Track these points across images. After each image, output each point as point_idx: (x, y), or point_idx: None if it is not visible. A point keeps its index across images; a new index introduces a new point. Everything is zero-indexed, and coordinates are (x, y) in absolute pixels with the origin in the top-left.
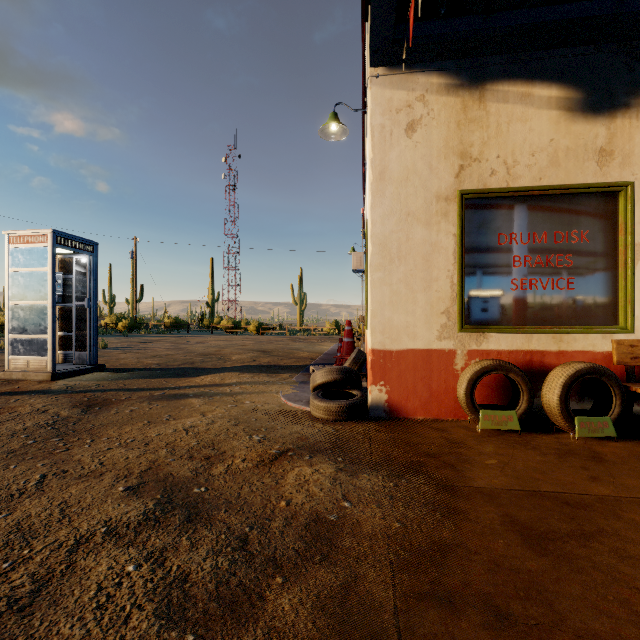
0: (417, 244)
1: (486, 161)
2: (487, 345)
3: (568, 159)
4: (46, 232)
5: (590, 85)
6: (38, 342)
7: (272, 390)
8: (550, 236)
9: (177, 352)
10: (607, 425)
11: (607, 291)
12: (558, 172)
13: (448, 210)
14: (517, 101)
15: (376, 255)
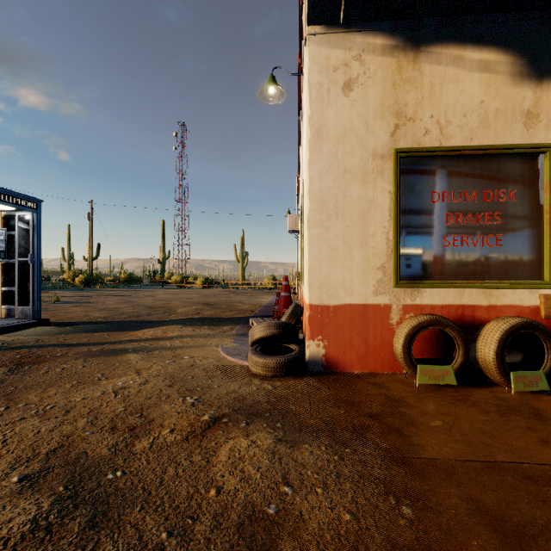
0: (354, 201)
1: (420, 121)
2: (421, 300)
3: (497, 120)
4: None
5: (518, 50)
6: None
7: (212, 343)
8: (480, 195)
9: (126, 305)
10: (540, 379)
11: (533, 248)
12: (488, 133)
13: (384, 168)
14: (450, 63)
15: (314, 211)
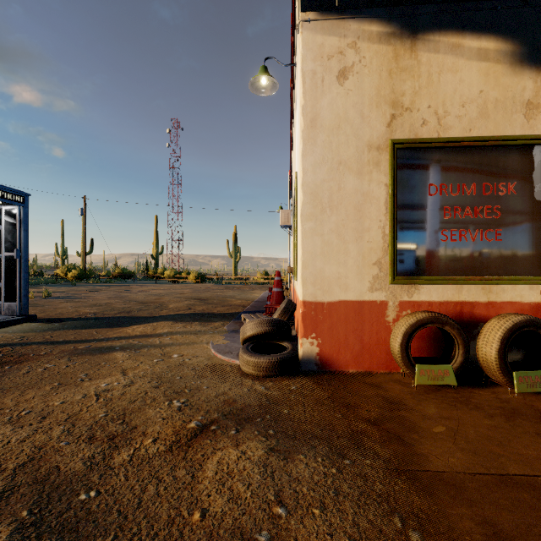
0: (349, 194)
1: (417, 111)
2: (418, 296)
3: (497, 111)
4: None
5: (518, 38)
6: None
7: (203, 340)
8: (479, 187)
9: (117, 301)
10: None
11: (533, 242)
12: (487, 124)
13: (380, 159)
14: (448, 51)
15: (307, 204)
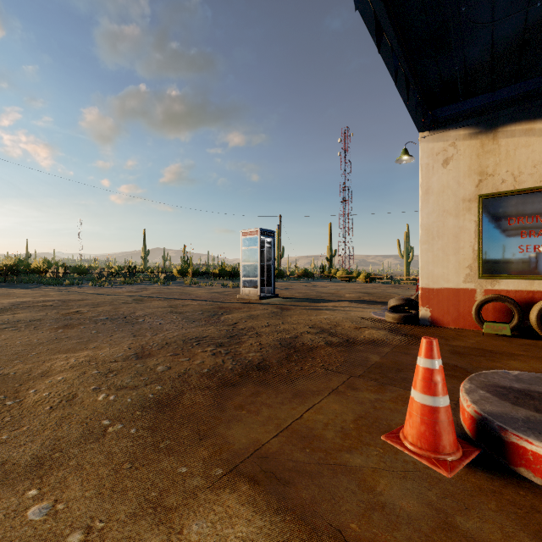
0: (449, 228)
1: (498, 175)
2: (499, 286)
3: None
4: (257, 229)
5: None
6: (254, 281)
7: (367, 311)
8: None
9: (311, 291)
10: None
11: None
12: None
13: (470, 207)
14: (522, 135)
15: (423, 235)
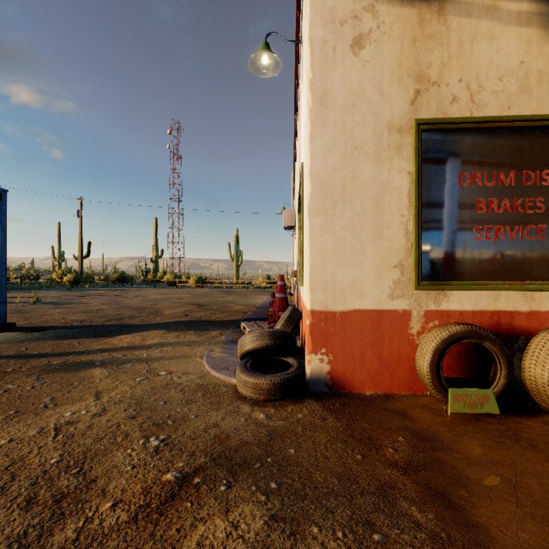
0: (365, 183)
1: (446, 85)
2: (447, 305)
3: (541, 85)
4: None
5: None
6: None
7: (196, 353)
8: (519, 176)
9: (110, 306)
10: None
11: None
12: (529, 100)
13: (402, 143)
14: (482, 15)
15: (316, 196)
